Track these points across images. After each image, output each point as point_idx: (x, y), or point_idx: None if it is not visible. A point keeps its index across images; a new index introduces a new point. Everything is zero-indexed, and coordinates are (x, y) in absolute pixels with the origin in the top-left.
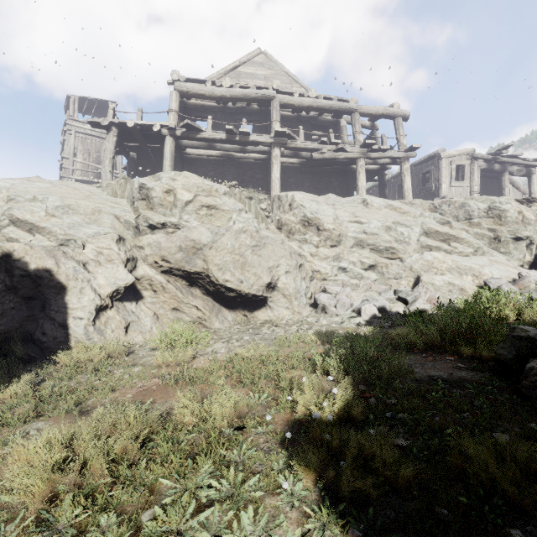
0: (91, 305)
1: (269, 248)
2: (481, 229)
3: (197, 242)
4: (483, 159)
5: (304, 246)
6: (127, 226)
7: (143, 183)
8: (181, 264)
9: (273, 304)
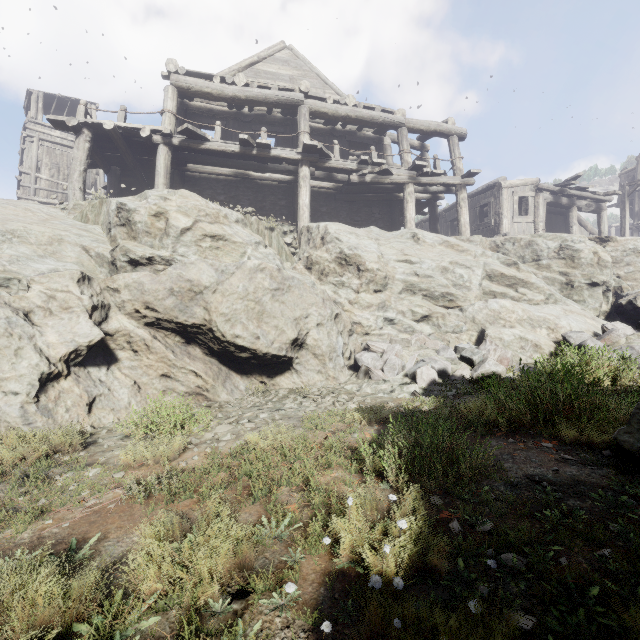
0: (33, 374)
1: (295, 293)
2: (551, 272)
3: (195, 283)
4: (549, 191)
5: (341, 291)
6: (100, 261)
7: (123, 202)
8: (173, 314)
9: (300, 368)
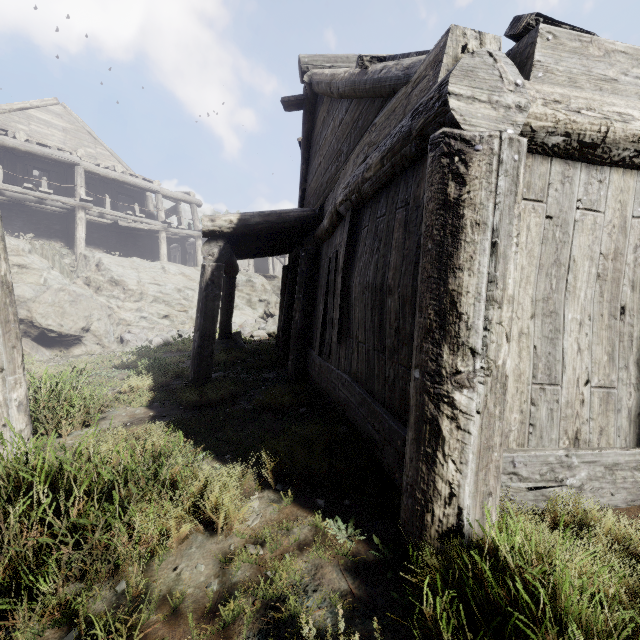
0: None
1: (85, 303)
2: (243, 293)
3: (22, 297)
4: None
5: (112, 300)
6: None
7: None
8: None
9: (87, 342)
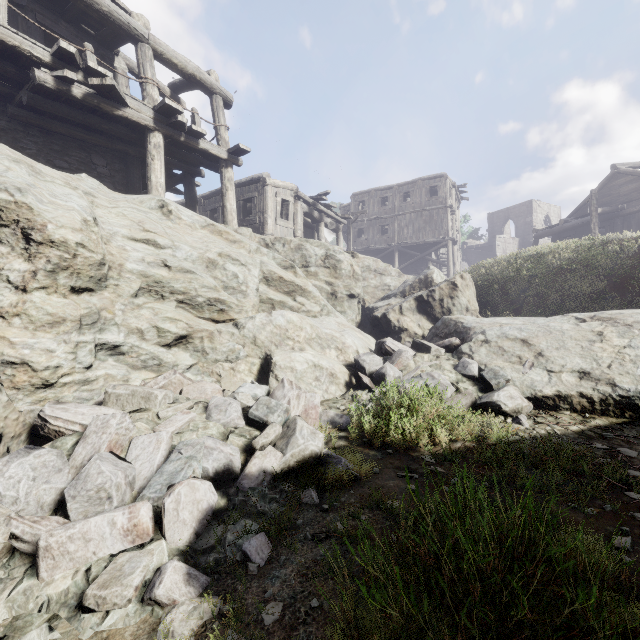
0: None
1: None
2: (318, 281)
3: None
4: (306, 201)
5: None
6: None
7: None
8: None
9: None
